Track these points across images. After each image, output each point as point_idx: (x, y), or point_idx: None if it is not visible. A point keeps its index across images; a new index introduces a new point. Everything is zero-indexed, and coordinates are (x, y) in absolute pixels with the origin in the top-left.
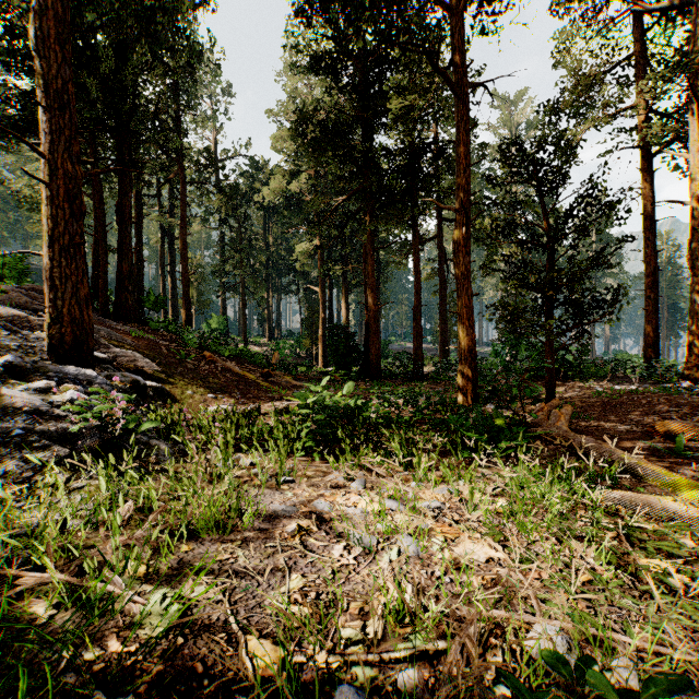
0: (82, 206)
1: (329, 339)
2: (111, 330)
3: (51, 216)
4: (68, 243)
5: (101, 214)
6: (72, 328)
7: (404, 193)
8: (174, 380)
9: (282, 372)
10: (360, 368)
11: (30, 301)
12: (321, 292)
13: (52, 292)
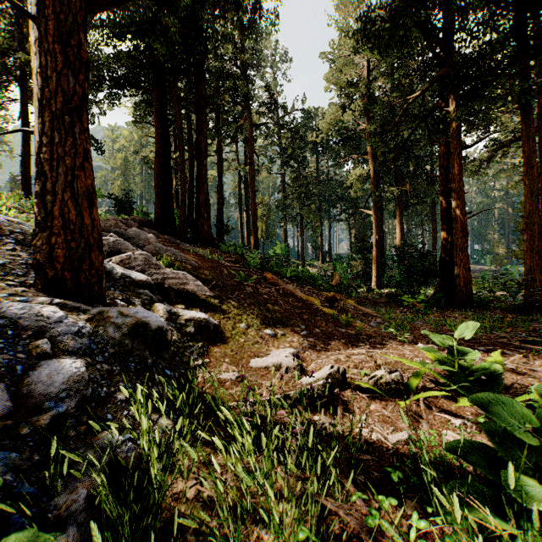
0: (80, 52)
1: (381, 260)
2: (178, 251)
3: (39, 69)
4: (60, 107)
5: (180, 148)
6: (65, 236)
7: (505, 68)
8: (227, 308)
9: (343, 295)
10: (435, 292)
11: (114, 225)
12: (375, 214)
13: (38, 181)
